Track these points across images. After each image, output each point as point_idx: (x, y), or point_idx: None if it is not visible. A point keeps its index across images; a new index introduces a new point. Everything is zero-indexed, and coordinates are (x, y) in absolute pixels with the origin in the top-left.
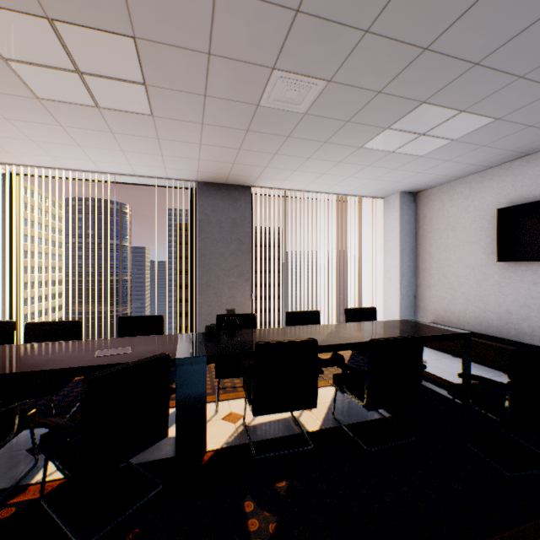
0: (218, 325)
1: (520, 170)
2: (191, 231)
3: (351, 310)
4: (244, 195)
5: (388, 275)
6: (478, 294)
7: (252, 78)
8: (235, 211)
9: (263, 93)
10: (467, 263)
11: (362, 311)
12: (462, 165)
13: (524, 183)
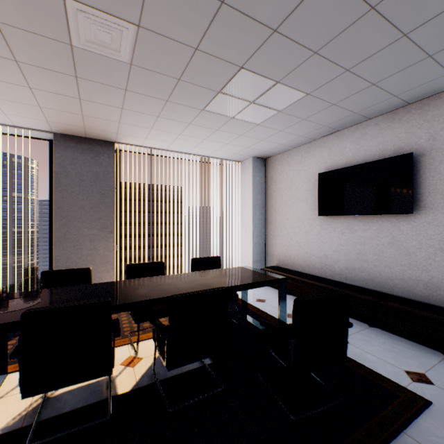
0: (42, 282)
1: (333, 143)
2: (50, 183)
3: (196, 259)
4: (107, 150)
5: (245, 227)
6: (307, 242)
7: (44, 4)
8: (98, 165)
9: (69, 29)
10: (300, 217)
11: (207, 260)
12: (293, 136)
13: (336, 153)
